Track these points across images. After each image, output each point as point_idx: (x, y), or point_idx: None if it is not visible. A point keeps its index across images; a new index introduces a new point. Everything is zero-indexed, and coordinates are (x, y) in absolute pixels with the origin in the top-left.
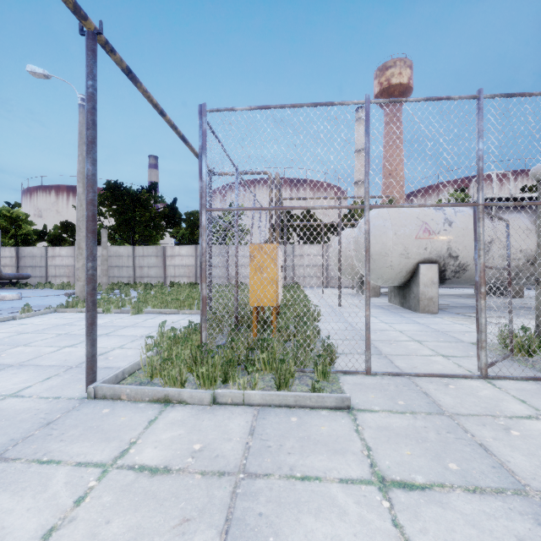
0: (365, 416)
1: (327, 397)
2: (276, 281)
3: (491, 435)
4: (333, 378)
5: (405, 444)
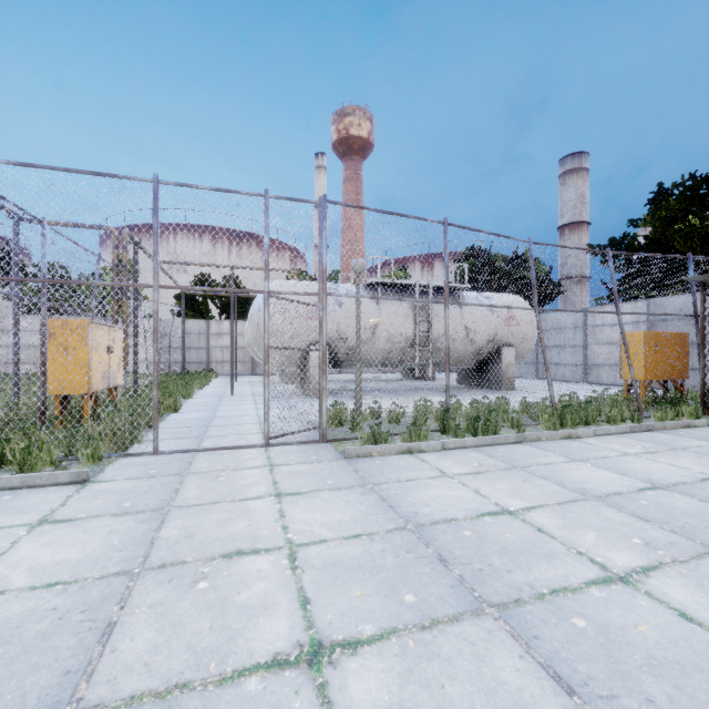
0: (97, 485)
1: (61, 474)
2: (88, 363)
3: (198, 482)
4: (109, 461)
5: (106, 498)
